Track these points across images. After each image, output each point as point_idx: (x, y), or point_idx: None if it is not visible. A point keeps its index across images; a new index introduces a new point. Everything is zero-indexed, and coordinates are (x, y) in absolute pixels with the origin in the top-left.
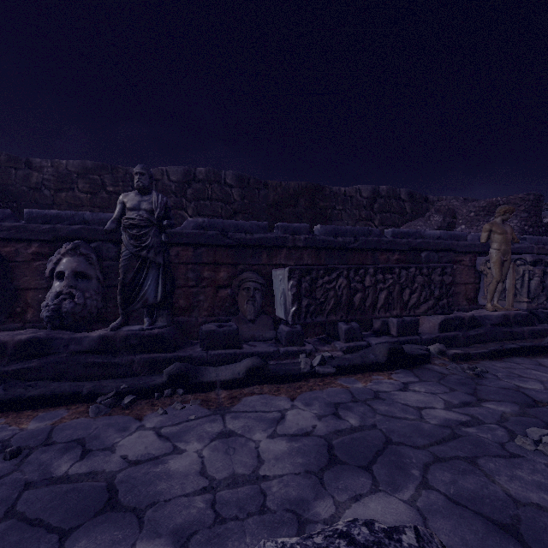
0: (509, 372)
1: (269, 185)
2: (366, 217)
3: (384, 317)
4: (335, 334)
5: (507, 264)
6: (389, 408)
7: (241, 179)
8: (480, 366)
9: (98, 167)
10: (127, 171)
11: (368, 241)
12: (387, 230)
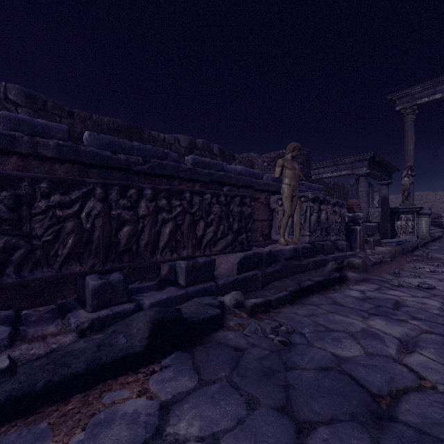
0: (315, 324)
1: (75, 114)
2: None
3: (170, 260)
4: (82, 296)
5: (295, 199)
6: None
7: (32, 98)
8: (283, 317)
9: None
10: None
11: (163, 164)
12: (187, 158)
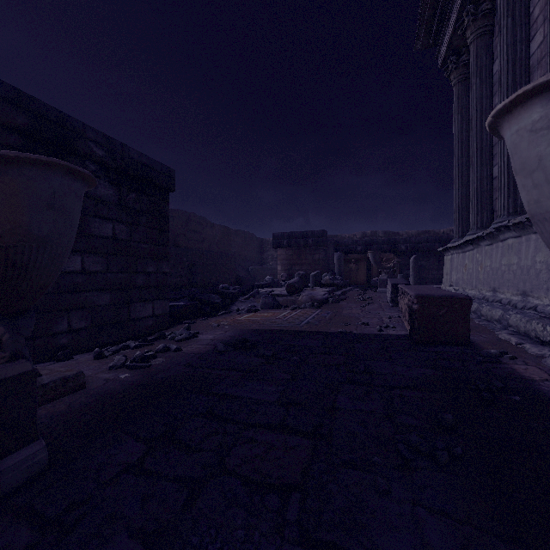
0: None
1: None
2: None
3: None
4: None
5: None
6: None
7: None
8: None
9: (423, 232)
10: (434, 232)
11: None
12: None
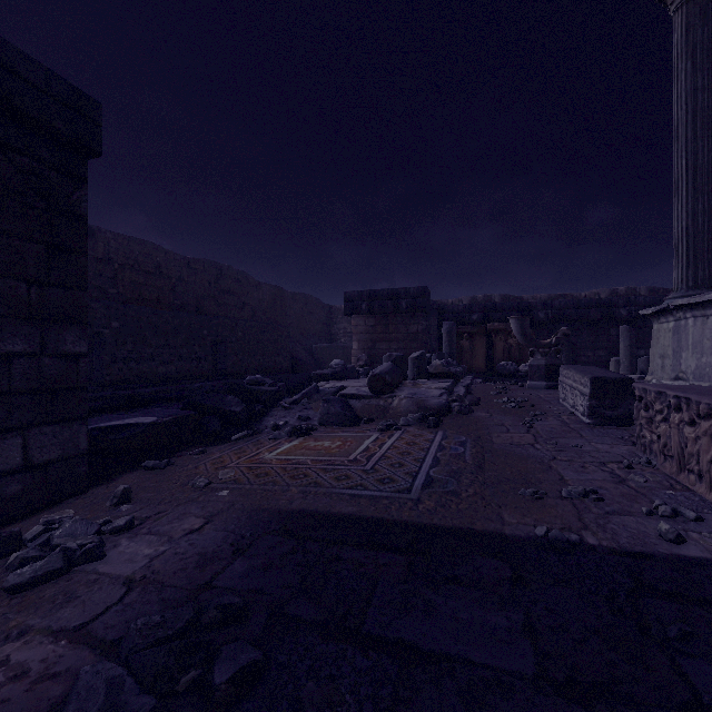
0: None
1: None
2: None
3: None
4: None
5: None
6: None
7: (652, 291)
8: None
9: (557, 296)
10: (572, 296)
11: None
12: None
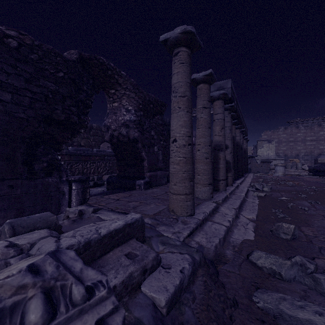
0: None
1: None
2: (86, 137)
3: (93, 176)
4: None
5: None
6: (93, 191)
7: None
8: None
9: None
10: None
11: (88, 153)
12: (94, 149)
